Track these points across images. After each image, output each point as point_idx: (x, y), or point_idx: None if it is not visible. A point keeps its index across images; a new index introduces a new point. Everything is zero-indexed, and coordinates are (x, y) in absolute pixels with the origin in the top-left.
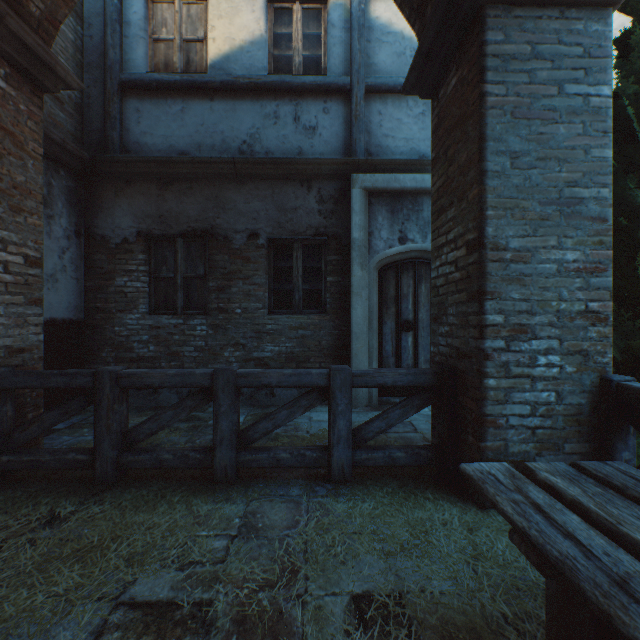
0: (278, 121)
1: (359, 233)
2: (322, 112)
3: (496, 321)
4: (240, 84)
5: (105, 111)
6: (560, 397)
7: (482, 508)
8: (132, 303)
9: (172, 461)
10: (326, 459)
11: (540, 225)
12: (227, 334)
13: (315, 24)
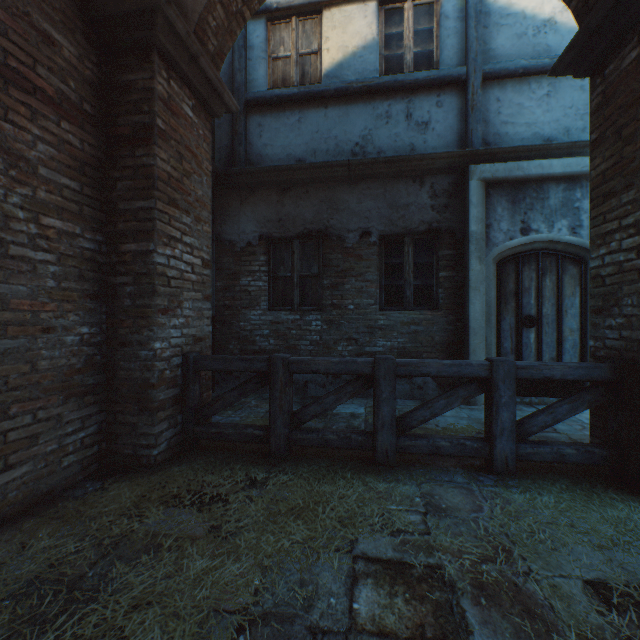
0: (390, 120)
1: (477, 226)
2: (435, 106)
3: None
4: (353, 89)
5: (233, 129)
6: None
7: None
8: (255, 300)
9: (336, 441)
10: (487, 450)
11: None
12: (340, 329)
13: (426, 19)
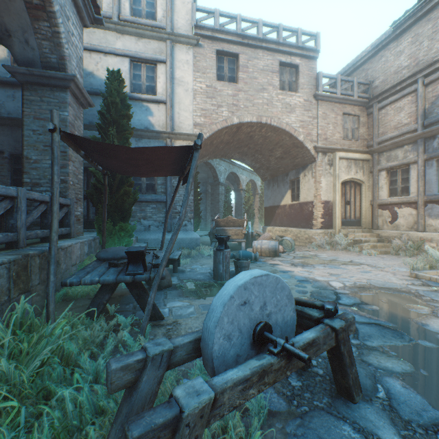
0: (15, 99)
1: None
2: None
3: (28, 181)
4: None
5: None
6: None
7: None
8: None
9: None
10: None
11: (44, 153)
12: None
13: None
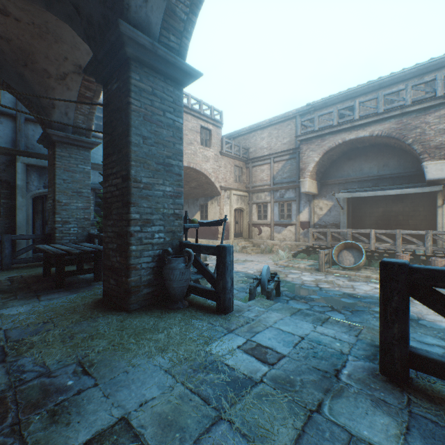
0: None
1: (21, 182)
2: None
3: (59, 220)
4: None
5: None
6: (78, 238)
7: None
8: None
9: None
10: (1, 263)
11: (72, 197)
12: None
13: None
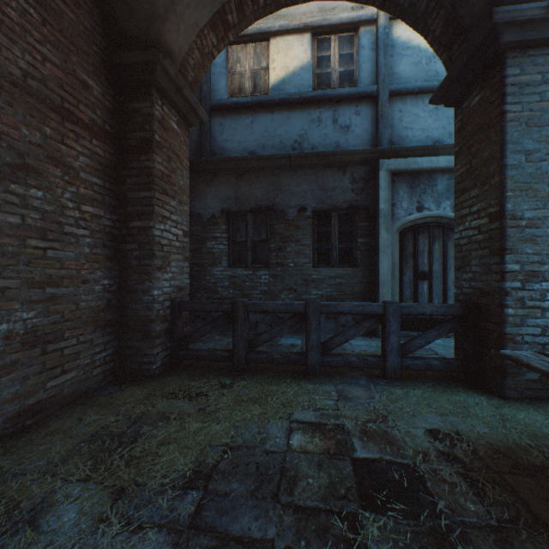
0: (320, 124)
1: (385, 205)
2: (354, 114)
3: (513, 269)
4: (293, 99)
5: (201, 128)
6: None
7: (503, 398)
8: (217, 260)
9: (280, 359)
10: (382, 363)
11: (548, 201)
12: (283, 282)
13: (348, 48)
